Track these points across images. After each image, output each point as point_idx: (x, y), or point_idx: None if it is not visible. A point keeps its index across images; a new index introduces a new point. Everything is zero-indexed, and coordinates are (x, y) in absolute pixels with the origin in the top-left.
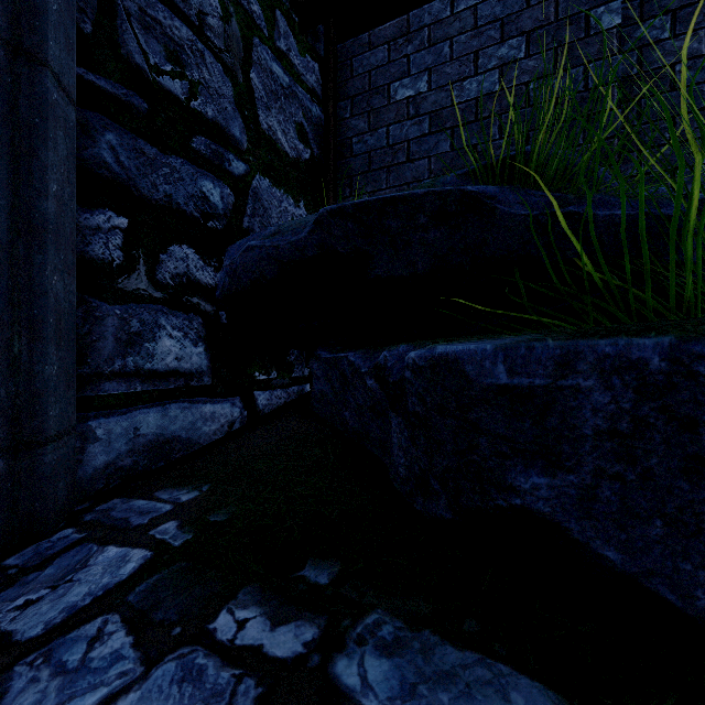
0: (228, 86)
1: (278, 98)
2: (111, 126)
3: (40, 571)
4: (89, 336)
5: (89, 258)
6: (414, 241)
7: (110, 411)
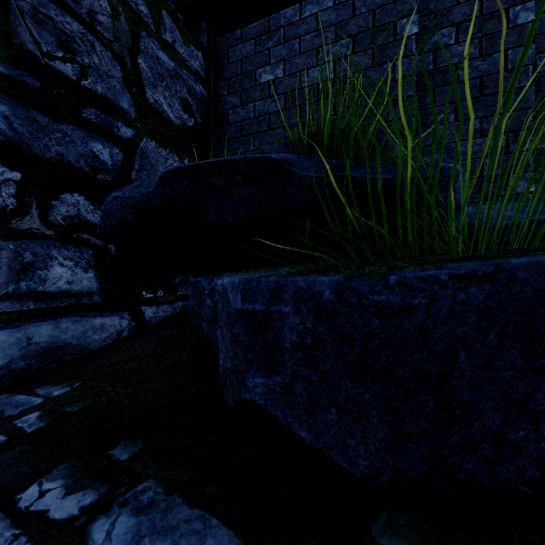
0: (117, 69)
1: (164, 79)
2: (5, 99)
3: None
4: None
5: None
6: (235, 195)
7: (4, 325)
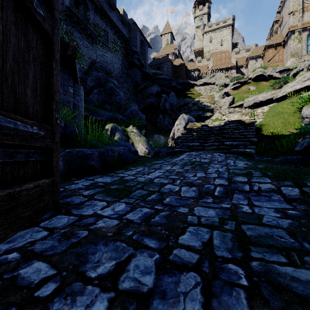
0: None
1: None
2: None
3: None
4: None
5: None
6: None
7: None
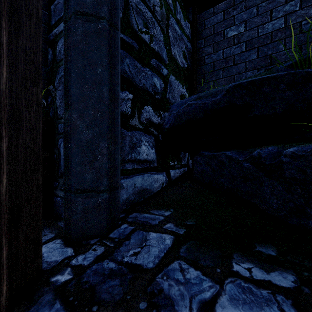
0: (162, 36)
1: (177, 40)
2: (127, 55)
3: (128, 240)
4: (121, 144)
5: (121, 111)
6: (276, 97)
7: (127, 176)
